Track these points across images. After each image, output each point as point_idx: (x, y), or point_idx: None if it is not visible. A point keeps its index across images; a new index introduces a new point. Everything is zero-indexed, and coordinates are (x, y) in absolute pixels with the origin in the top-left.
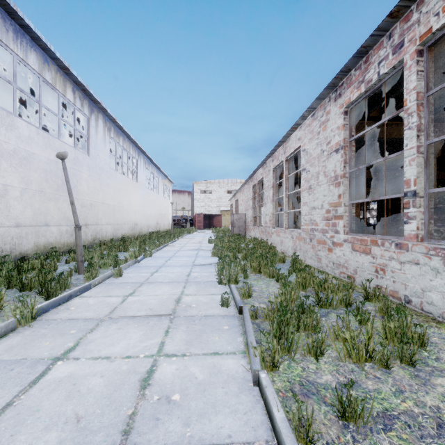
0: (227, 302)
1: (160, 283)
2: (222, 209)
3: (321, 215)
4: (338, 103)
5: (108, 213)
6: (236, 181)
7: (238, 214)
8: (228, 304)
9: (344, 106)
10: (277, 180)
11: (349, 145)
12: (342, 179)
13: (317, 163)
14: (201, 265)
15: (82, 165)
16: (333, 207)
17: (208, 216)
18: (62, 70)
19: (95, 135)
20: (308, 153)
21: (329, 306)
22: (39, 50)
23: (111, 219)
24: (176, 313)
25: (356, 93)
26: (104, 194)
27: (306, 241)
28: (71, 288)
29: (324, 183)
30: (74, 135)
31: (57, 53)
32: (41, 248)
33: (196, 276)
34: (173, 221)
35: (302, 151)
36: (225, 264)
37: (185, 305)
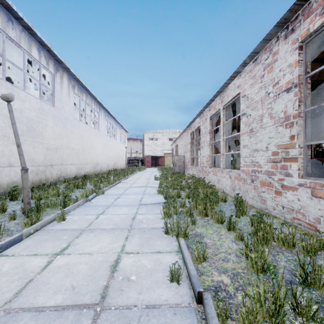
0: (178, 277)
1: (101, 230)
2: (165, 152)
3: (266, 157)
4: (291, 39)
5: (72, 155)
6: (175, 131)
7: (178, 156)
8: (179, 281)
9: (299, 40)
10: (213, 127)
11: (304, 82)
12: (296, 118)
13: (260, 106)
14: (147, 205)
15: (47, 114)
16: (282, 149)
17: (154, 157)
18: (27, 31)
19: (60, 90)
20: (249, 98)
21: (323, 286)
22: (3, 9)
23: (75, 160)
24: (106, 297)
25: (319, 21)
26: (69, 139)
27: (246, 182)
28: (1, 239)
29: (270, 125)
30: (40, 88)
31: (19, 12)
32: (4, 187)
33: (141, 220)
34: (128, 161)
35: (241, 97)
36: (171, 207)
37: (122, 277)
